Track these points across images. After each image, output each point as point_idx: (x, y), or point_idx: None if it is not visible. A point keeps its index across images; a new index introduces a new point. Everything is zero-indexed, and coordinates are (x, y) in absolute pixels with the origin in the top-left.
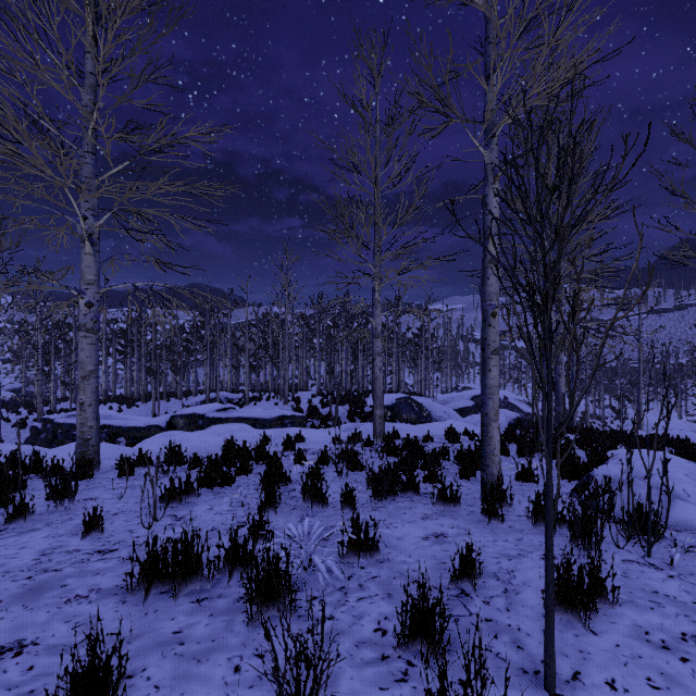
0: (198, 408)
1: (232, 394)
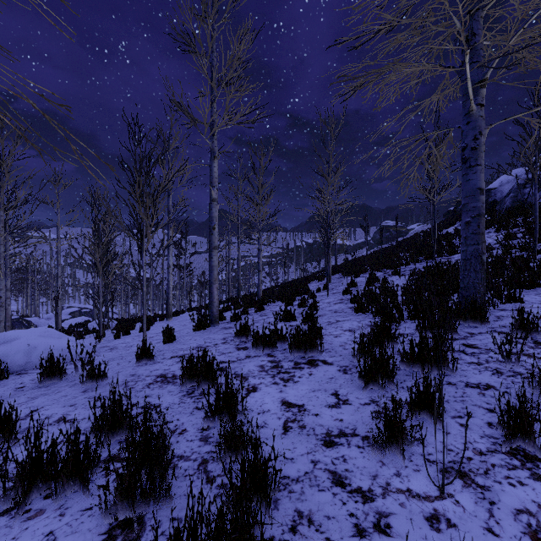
0: None
1: None
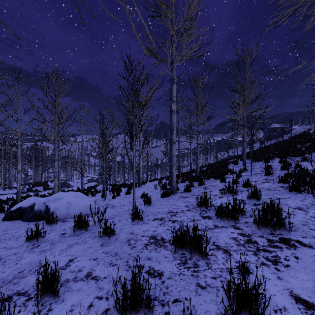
0: None
1: None
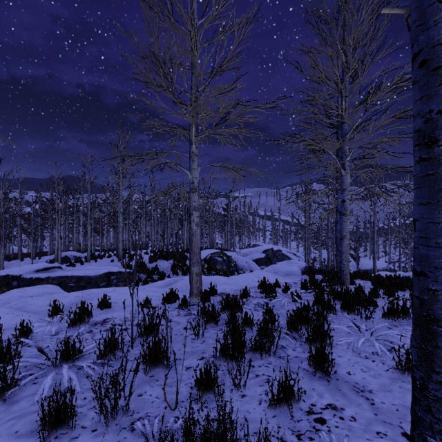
0: (16, 269)
1: (80, 253)
